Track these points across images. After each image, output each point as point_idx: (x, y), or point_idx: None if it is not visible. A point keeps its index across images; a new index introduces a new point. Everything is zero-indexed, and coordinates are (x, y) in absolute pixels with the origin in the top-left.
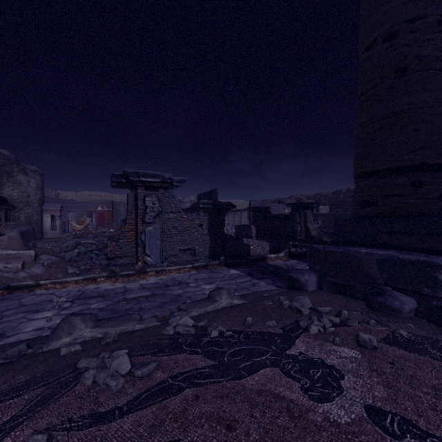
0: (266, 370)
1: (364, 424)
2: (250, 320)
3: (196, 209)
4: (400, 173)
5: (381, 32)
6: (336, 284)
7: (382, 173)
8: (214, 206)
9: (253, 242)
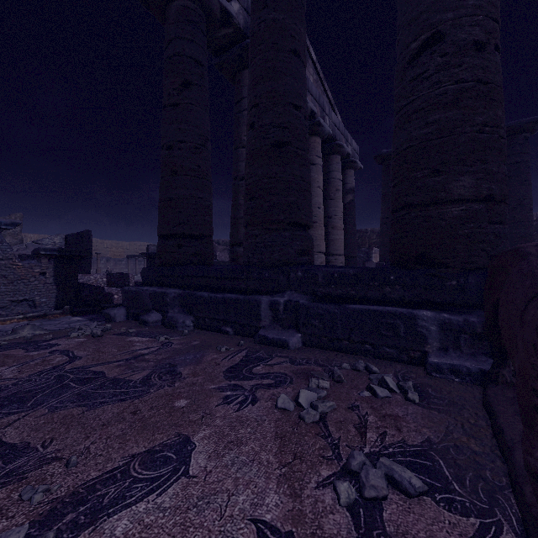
0: (13, 350)
1: (43, 353)
2: (29, 336)
3: (36, 256)
4: (174, 237)
5: (166, 142)
6: (135, 314)
7: (166, 237)
8: (61, 253)
9: (117, 291)
